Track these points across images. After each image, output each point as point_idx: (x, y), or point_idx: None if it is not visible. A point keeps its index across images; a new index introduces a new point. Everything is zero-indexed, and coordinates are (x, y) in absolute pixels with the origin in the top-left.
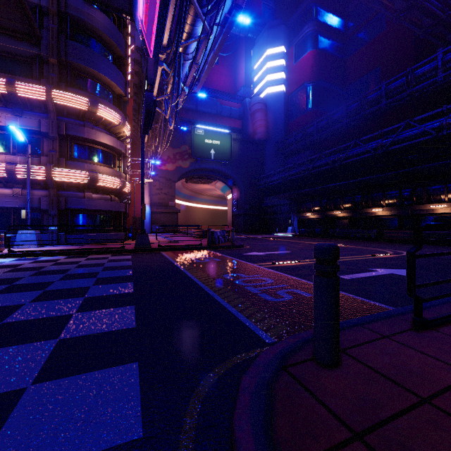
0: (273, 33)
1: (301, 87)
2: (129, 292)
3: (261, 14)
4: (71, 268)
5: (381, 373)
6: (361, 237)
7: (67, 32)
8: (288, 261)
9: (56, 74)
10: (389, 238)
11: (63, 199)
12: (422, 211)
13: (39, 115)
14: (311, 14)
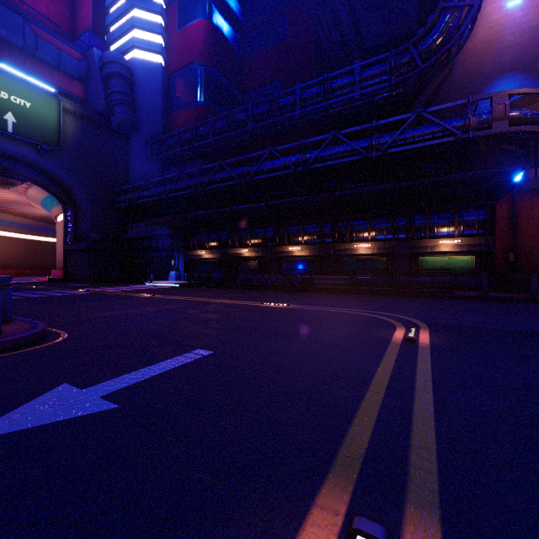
0: None
1: (189, 67)
2: None
3: None
4: None
5: None
6: (283, 286)
7: None
8: None
9: None
10: (320, 287)
11: None
12: (345, 251)
13: None
14: None
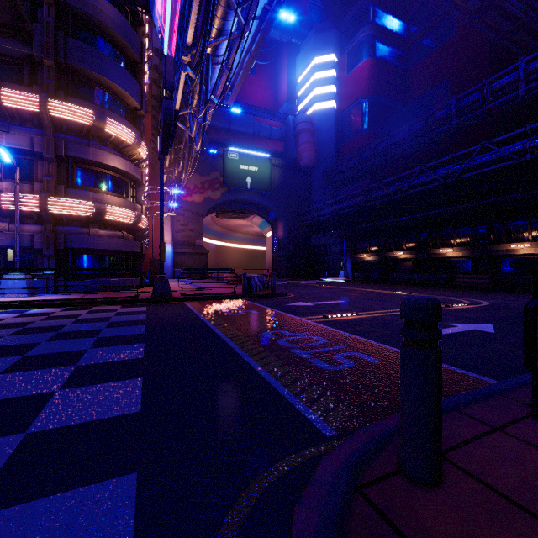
0: (322, 38)
1: (356, 102)
2: (137, 358)
3: (307, 15)
4: (67, 323)
5: (509, 498)
6: (428, 283)
7: (67, 28)
8: (343, 314)
9: (52, 79)
10: (462, 284)
11: (61, 236)
12: (501, 251)
13: (31, 130)
14: (367, 15)
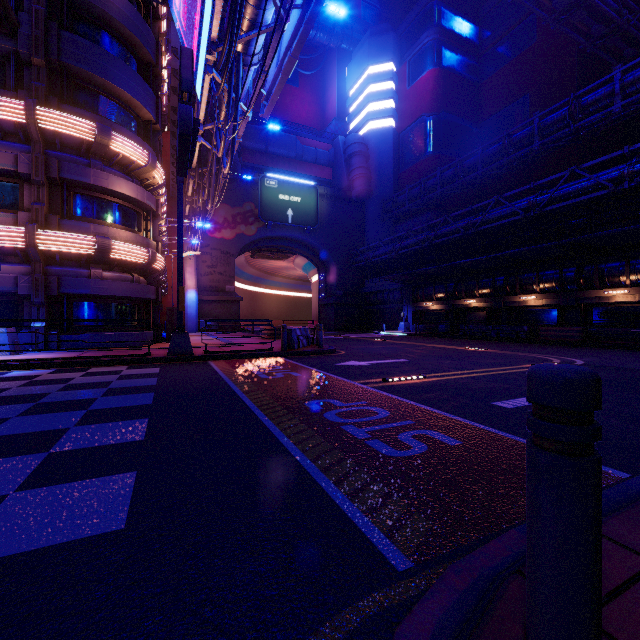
0: (378, 43)
1: (418, 121)
2: (135, 441)
3: (361, 16)
4: (52, 391)
5: None
6: (506, 337)
7: (62, 19)
8: (408, 377)
9: (43, 83)
10: (547, 338)
11: (54, 278)
12: (593, 299)
13: (16, 146)
14: (431, 17)
